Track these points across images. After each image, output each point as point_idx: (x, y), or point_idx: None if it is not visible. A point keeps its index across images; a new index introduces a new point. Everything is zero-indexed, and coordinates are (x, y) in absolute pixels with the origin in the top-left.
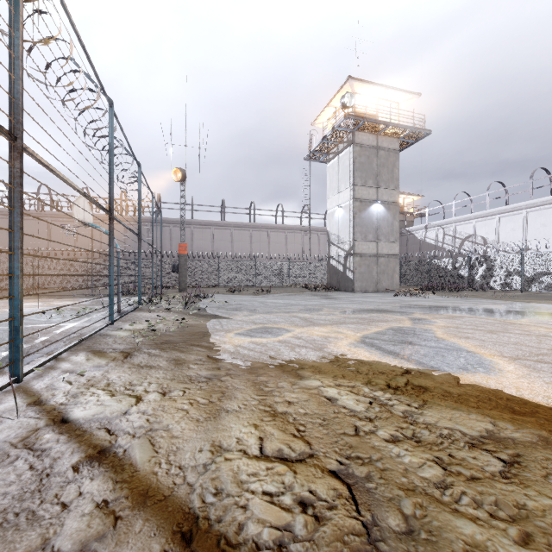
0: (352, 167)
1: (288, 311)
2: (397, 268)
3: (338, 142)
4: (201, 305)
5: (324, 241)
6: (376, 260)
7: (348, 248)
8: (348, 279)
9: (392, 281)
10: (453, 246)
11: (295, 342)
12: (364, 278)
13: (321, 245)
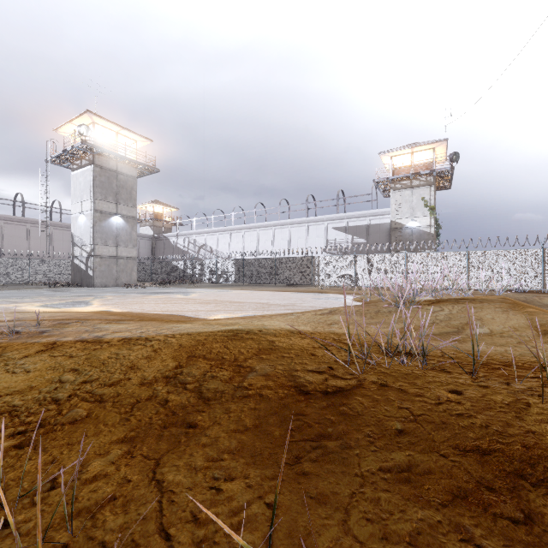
0: (93, 183)
1: (3, 299)
2: (135, 268)
3: (81, 157)
4: None
5: None
6: (116, 261)
7: (89, 250)
8: (90, 277)
9: (130, 278)
10: (194, 251)
11: None
12: (104, 275)
13: None
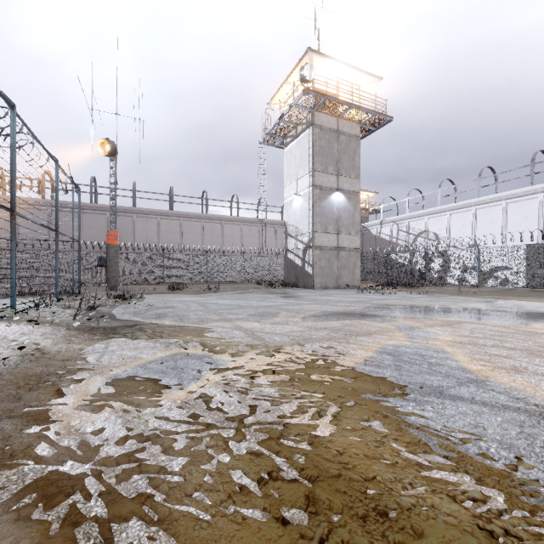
0: (311, 151)
1: (231, 318)
2: (358, 263)
3: (296, 124)
4: (113, 310)
5: (281, 235)
6: (337, 253)
7: (307, 240)
8: (308, 275)
9: (353, 276)
10: (407, 242)
11: (217, 406)
12: (324, 273)
13: (278, 239)
